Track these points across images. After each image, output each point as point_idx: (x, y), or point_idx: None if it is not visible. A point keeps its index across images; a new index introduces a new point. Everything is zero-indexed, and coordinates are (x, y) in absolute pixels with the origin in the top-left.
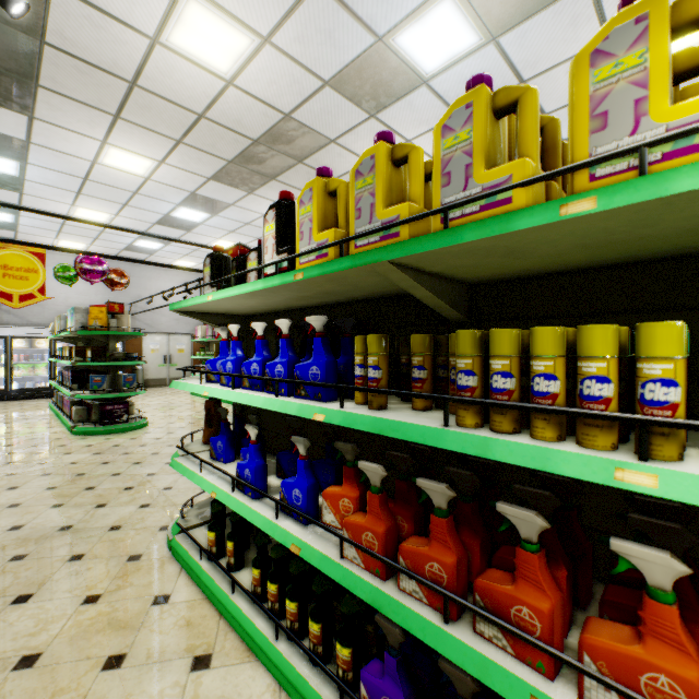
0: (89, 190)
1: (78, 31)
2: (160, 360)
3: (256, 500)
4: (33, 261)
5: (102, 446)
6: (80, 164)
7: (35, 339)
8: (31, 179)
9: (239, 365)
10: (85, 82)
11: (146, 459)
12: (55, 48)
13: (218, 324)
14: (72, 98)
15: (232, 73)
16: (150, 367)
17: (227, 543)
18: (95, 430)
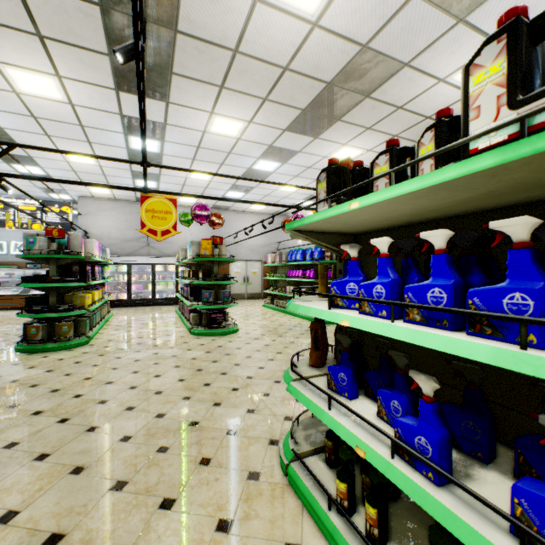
0: (199, 156)
1: (199, 11)
2: (240, 280)
3: (441, 488)
4: (169, 205)
5: (210, 345)
6: (195, 135)
7: (167, 265)
8: (166, 153)
9: (394, 289)
10: (202, 60)
11: (243, 361)
12: (183, 35)
13: (330, 244)
14: (193, 79)
15: (318, 13)
16: (234, 285)
17: (367, 507)
18: (205, 332)
